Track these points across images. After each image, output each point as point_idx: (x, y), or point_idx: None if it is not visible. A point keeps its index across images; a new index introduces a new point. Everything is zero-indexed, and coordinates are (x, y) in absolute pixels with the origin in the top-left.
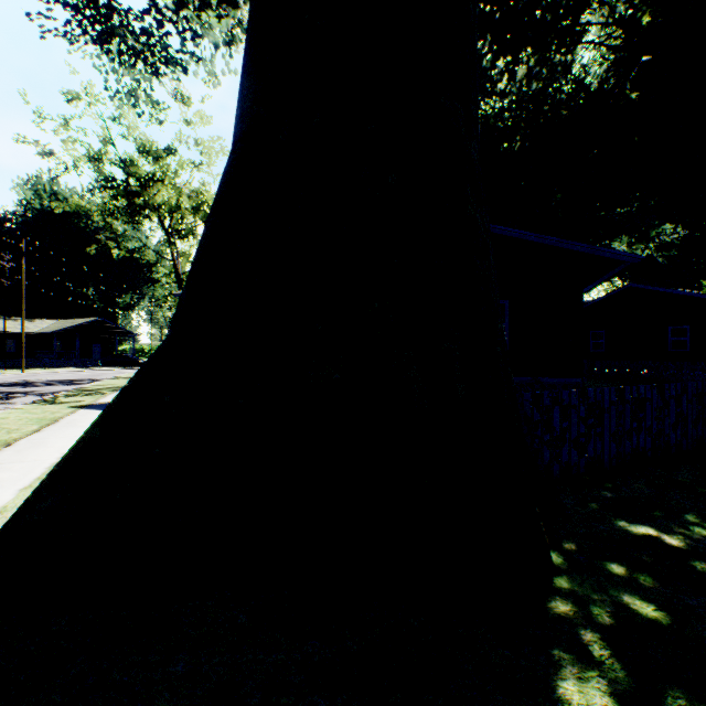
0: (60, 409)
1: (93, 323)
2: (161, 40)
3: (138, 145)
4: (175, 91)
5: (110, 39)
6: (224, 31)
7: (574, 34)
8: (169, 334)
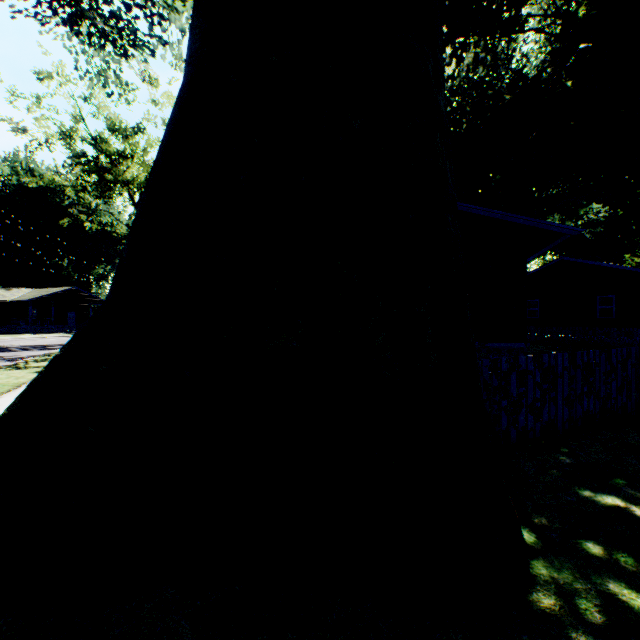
0: (25, 375)
1: (67, 292)
2: (129, 23)
3: (108, 123)
4: (144, 72)
5: (80, 21)
6: (189, 14)
7: (517, 23)
8: (108, 297)
